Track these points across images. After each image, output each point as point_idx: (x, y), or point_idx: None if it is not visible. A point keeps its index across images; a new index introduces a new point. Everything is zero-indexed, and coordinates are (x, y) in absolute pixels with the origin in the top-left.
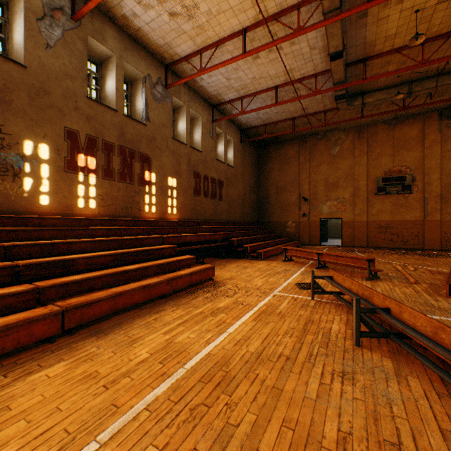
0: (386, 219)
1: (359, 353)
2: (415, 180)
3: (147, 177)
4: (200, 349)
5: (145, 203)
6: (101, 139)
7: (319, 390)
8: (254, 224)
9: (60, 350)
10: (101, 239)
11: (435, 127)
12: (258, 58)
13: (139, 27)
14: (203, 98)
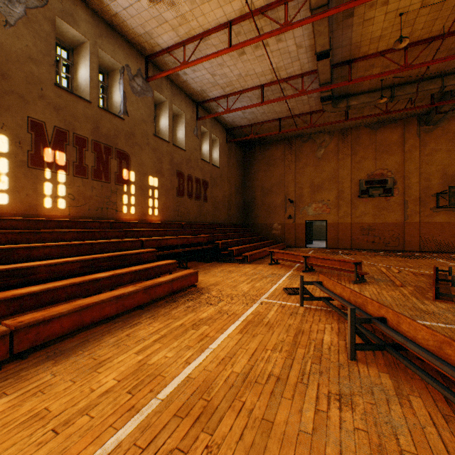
0: (369, 221)
1: (354, 369)
2: (396, 184)
3: (125, 176)
4: (178, 372)
5: (123, 203)
6: (72, 133)
7: (315, 420)
8: (240, 226)
9: (5, 381)
10: (69, 243)
11: (415, 132)
12: (244, 54)
13: (115, 12)
14: (187, 94)
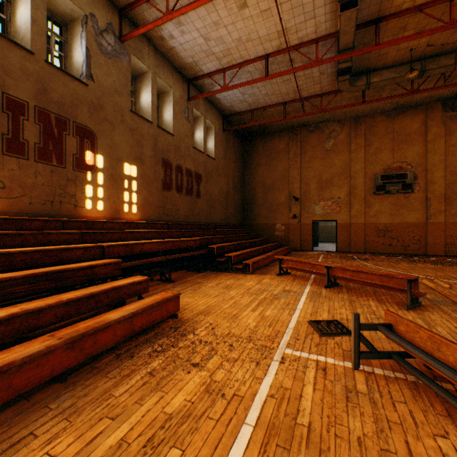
0: (385, 221)
1: None
2: (417, 178)
3: (89, 160)
4: None
5: (86, 196)
6: (1, 92)
7: None
8: (239, 227)
9: None
10: None
11: (439, 119)
12: (246, 7)
13: None
14: (175, 67)
